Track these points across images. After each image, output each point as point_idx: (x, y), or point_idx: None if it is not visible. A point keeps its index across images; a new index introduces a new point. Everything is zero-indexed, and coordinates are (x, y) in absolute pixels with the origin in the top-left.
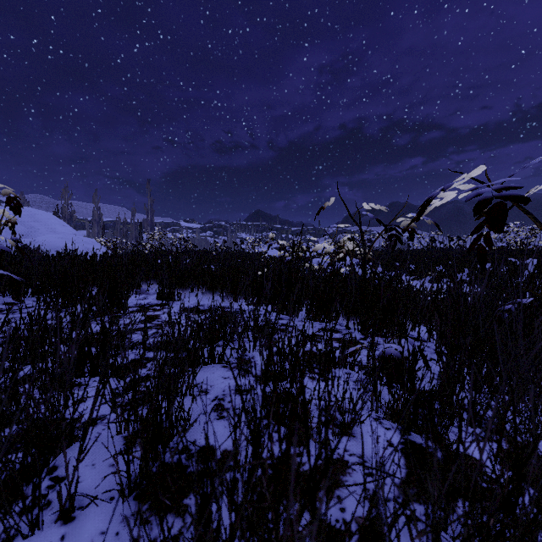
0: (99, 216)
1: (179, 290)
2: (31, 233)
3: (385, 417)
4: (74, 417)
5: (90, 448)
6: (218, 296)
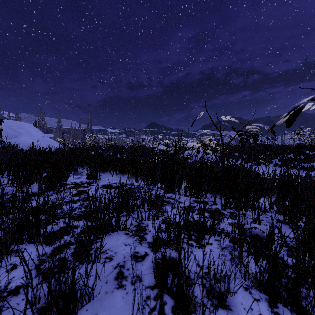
0: (60, 126)
1: (101, 172)
2: (18, 136)
3: (253, 287)
4: (3, 285)
5: None
6: (126, 176)
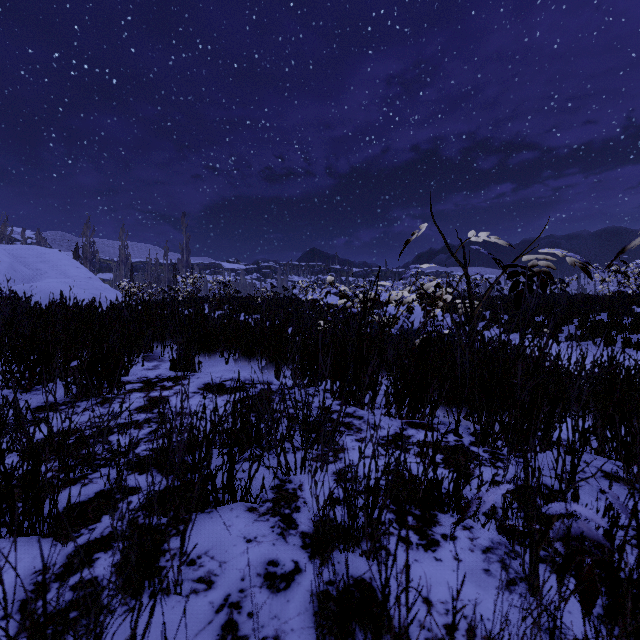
0: (126, 256)
1: (203, 356)
2: (37, 277)
3: None
4: None
5: None
6: (256, 364)
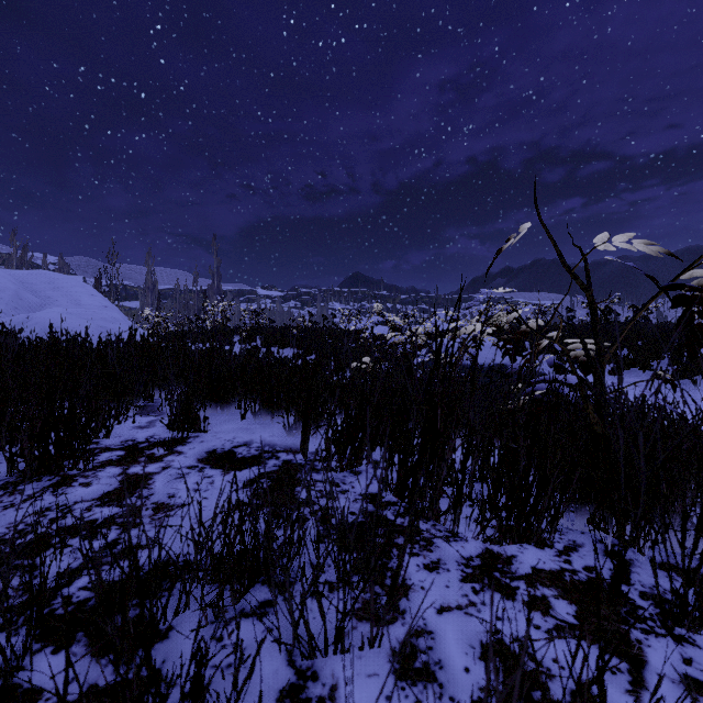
0: (153, 282)
1: (215, 407)
2: (45, 306)
3: None
4: None
5: None
6: (282, 419)
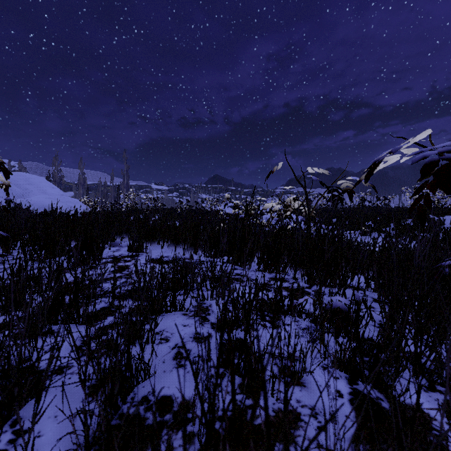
0: (84, 180)
1: (147, 243)
2: (26, 194)
3: (333, 365)
4: (44, 366)
5: (46, 408)
6: (181, 248)
